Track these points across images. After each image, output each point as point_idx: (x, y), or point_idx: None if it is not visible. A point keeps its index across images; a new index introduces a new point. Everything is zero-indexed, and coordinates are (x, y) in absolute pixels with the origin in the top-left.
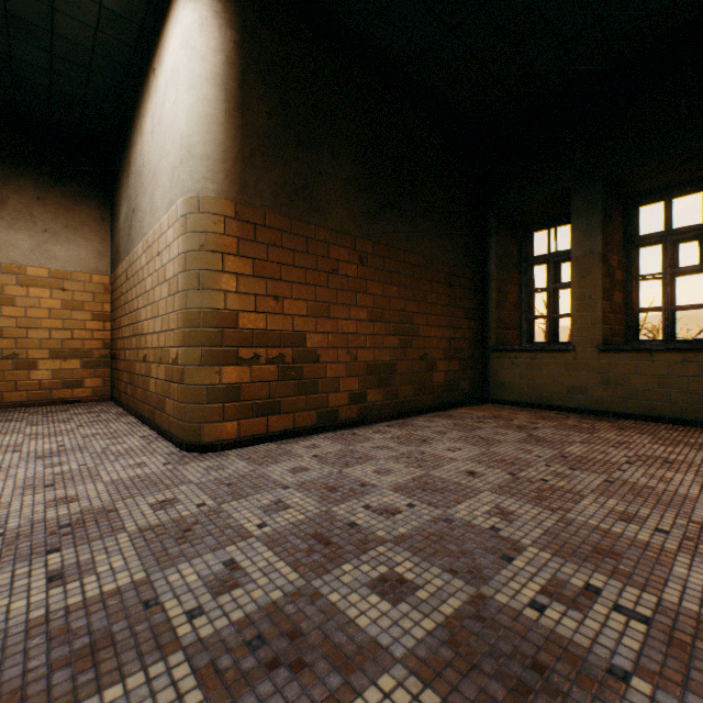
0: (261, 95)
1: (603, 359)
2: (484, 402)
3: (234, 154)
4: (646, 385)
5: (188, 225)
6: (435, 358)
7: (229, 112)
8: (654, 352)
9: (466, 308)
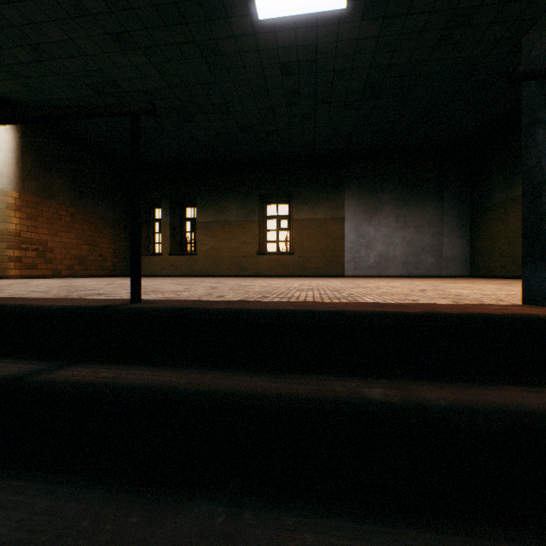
0: (30, 155)
1: (171, 258)
2: None
3: (20, 176)
4: (181, 265)
5: None
6: (107, 256)
7: (18, 162)
8: (183, 255)
9: (123, 237)
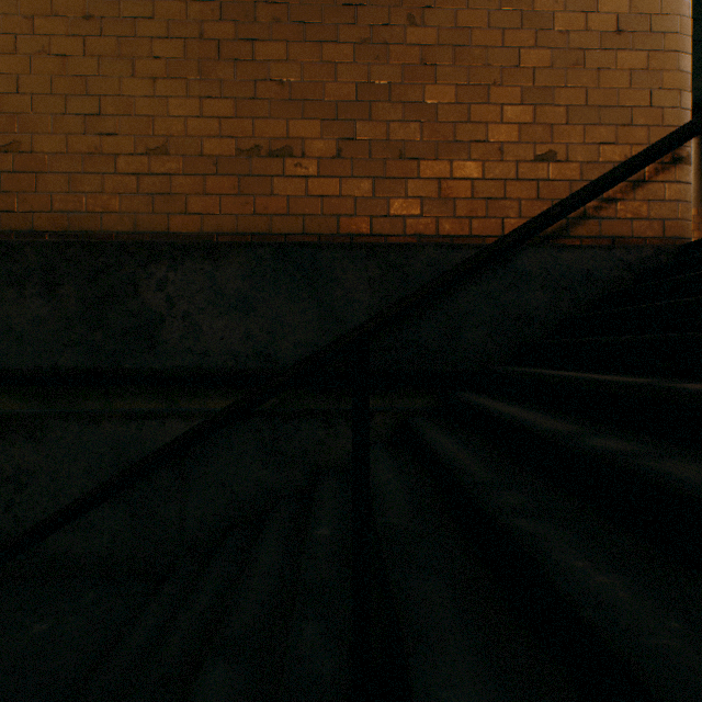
0: None
1: None
2: None
3: (696, 189)
4: None
5: None
6: None
7: (694, 173)
8: None
9: None
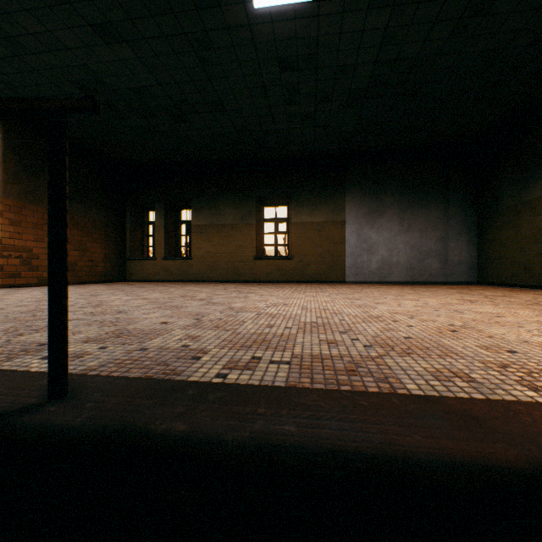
0: (13, 157)
1: (165, 262)
2: (125, 281)
3: (1, 179)
4: (175, 270)
5: None
6: (98, 261)
7: None
8: (177, 260)
9: (115, 241)
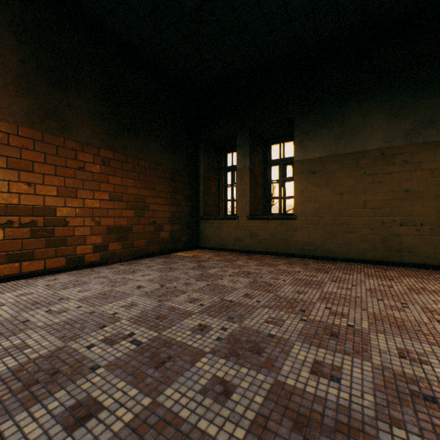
0: (15, 47)
1: (250, 223)
2: (198, 248)
3: None
4: (266, 236)
5: None
6: (162, 223)
7: None
8: (269, 219)
9: (185, 194)
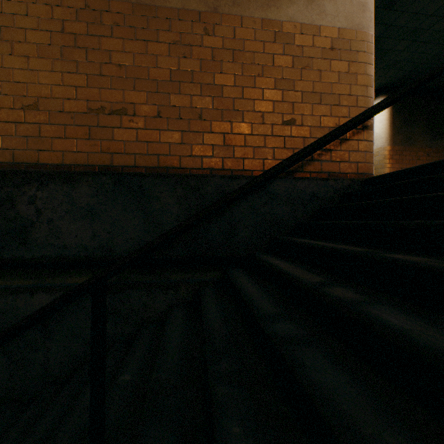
0: (397, 118)
1: None
2: None
3: (391, 135)
4: None
5: (379, 154)
6: None
7: (389, 125)
8: None
9: None
